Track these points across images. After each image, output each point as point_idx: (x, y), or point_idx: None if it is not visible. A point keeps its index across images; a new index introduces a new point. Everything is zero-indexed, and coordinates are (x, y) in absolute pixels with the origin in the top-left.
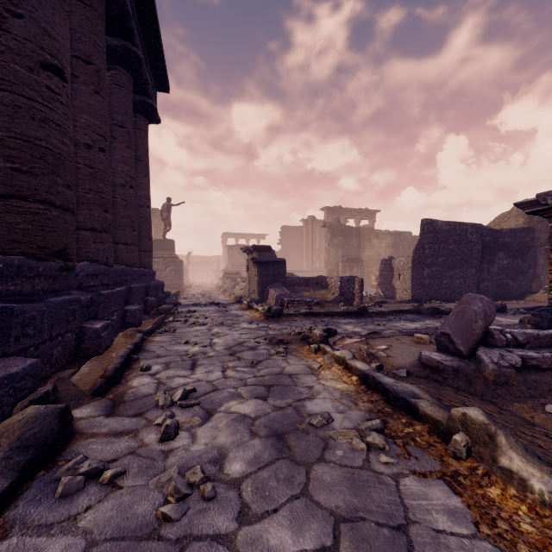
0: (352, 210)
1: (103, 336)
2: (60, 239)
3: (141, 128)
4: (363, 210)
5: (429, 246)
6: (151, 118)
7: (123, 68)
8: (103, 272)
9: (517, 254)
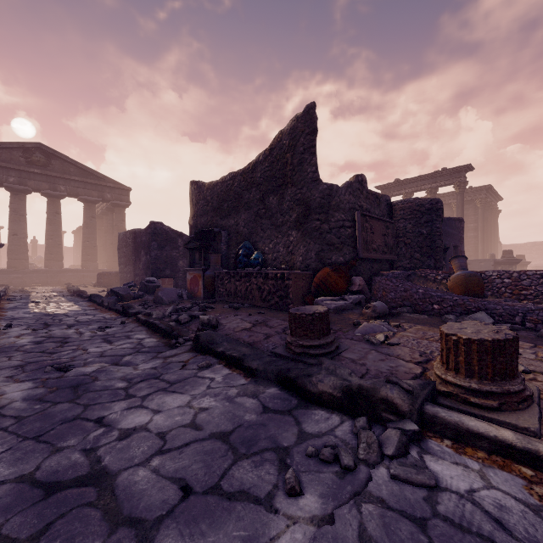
0: (416, 179)
1: (15, 283)
2: (14, 265)
3: (116, 212)
4: (436, 174)
5: (118, 251)
6: (121, 206)
7: (86, 203)
8: (45, 270)
9: (148, 250)
